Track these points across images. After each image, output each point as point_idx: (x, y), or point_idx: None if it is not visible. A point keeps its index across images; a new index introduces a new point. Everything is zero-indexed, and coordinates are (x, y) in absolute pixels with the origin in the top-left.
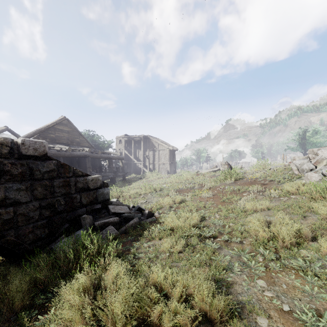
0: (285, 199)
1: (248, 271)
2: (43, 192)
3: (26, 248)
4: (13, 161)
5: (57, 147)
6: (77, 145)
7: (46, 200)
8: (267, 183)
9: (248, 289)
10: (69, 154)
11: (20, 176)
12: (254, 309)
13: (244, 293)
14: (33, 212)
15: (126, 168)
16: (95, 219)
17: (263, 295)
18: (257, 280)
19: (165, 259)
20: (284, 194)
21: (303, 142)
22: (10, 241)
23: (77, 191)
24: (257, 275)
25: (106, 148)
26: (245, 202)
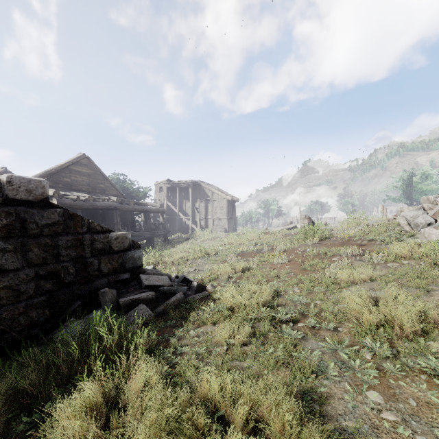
0: (395, 266)
1: (350, 375)
2: (42, 255)
3: (14, 337)
4: None
5: (73, 195)
6: (101, 193)
7: (47, 267)
8: (366, 244)
9: (354, 407)
10: (89, 205)
11: (5, 230)
12: None
13: (350, 414)
14: (26, 285)
15: (169, 225)
16: (121, 294)
17: (380, 418)
18: (367, 392)
19: (222, 355)
20: (392, 259)
21: (408, 190)
22: None
23: (95, 254)
24: (366, 383)
25: (142, 199)
26: (337, 270)
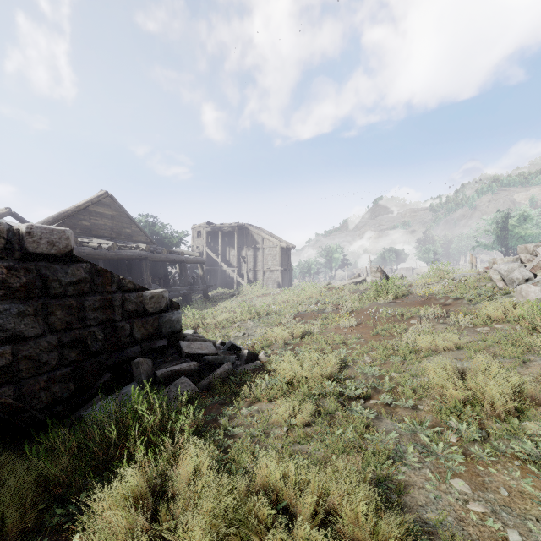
0: (486, 330)
1: (432, 461)
2: (66, 319)
3: (34, 416)
4: (11, 263)
5: (94, 242)
6: (127, 239)
7: (71, 333)
8: (451, 303)
9: (436, 497)
10: (113, 254)
11: (25, 290)
12: (455, 539)
13: (432, 505)
14: (48, 354)
15: (209, 278)
16: (157, 365)
17: (466, 510)
18: (452, 480)
19: (281, 437)
20: (482, 323)
21: (503, 235)
22: (6, 406)
23: (126, 316)
24: (450, 470)
25: (176, 246)
26: (416, 336)
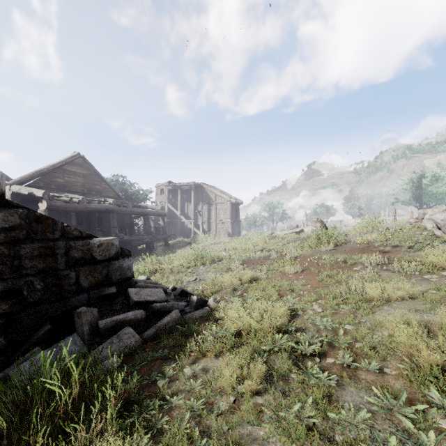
0: (435, 278)
1: None
2: None
3: None
4: None
5: (66, 196)
6: (97, 195)
7: (2, 283)
8: (390, 250)
9: None
10: (83, 207)
11: None
12: None
13: None
14: None
15: (170, 229)
16: (104, 313)
17: None
18: None
19: (227, 412)
20: (429, 270)
21: (418, 193)
22: None
23: (71, 264)
24: None
25: (142, 201)
26: (365, 284)
